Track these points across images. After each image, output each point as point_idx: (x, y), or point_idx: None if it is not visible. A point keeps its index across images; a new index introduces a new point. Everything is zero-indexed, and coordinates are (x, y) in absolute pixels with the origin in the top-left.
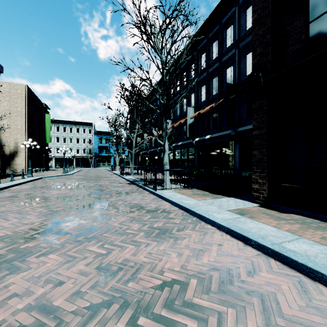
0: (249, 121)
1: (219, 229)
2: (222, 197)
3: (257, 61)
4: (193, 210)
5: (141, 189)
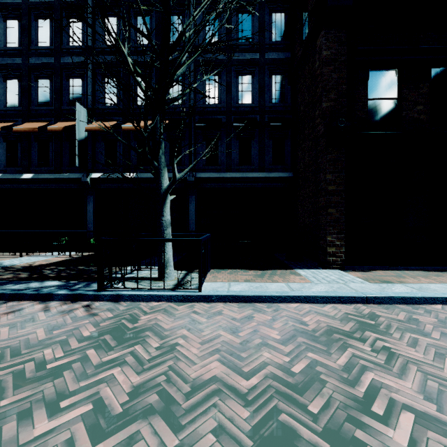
0: (211, 167)
1: (444, 303)
2: (292, 272)
3: (331, 107)
4: (386, 295)
5: (109, 303)
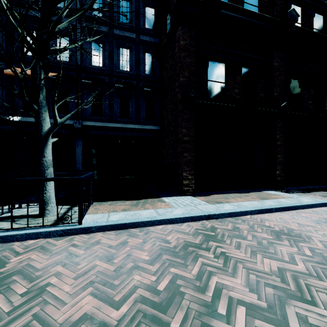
0: (96, 118)
1: (251, 214)
2: (159, 200)
3: (186, 81)
4: (220, 212)
5: None
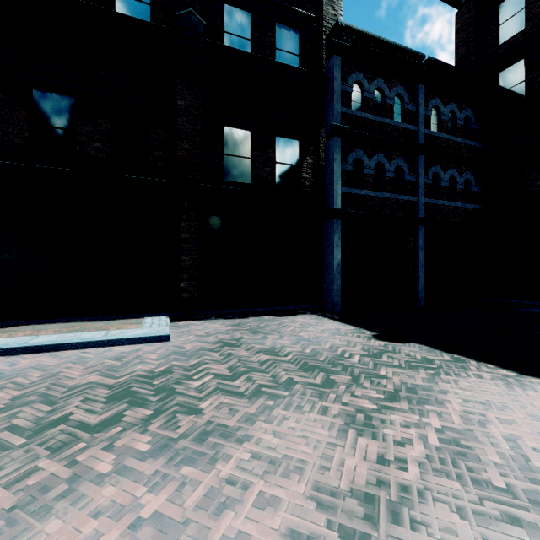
0: None
1: None
2: None
3: None
4: None
5: None
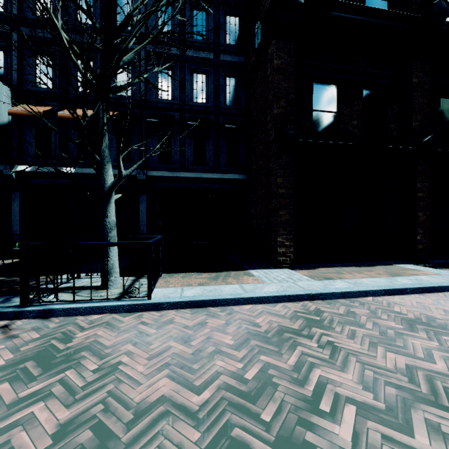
0: (164, 166)
1: (374, 295)
2: (245, 273)
3: (281, 114)
4: (329, 291)
5: (35, 321)
